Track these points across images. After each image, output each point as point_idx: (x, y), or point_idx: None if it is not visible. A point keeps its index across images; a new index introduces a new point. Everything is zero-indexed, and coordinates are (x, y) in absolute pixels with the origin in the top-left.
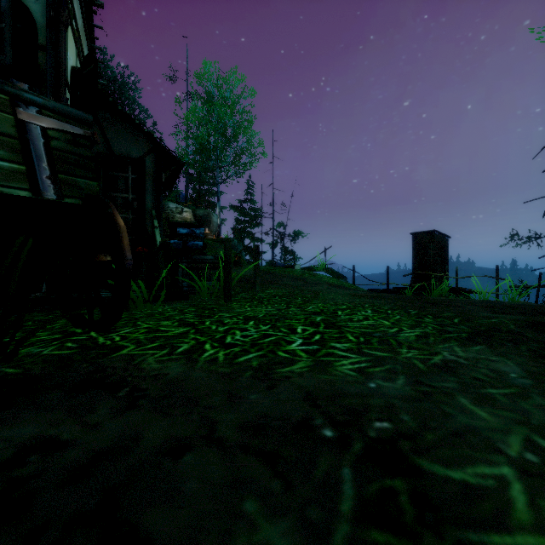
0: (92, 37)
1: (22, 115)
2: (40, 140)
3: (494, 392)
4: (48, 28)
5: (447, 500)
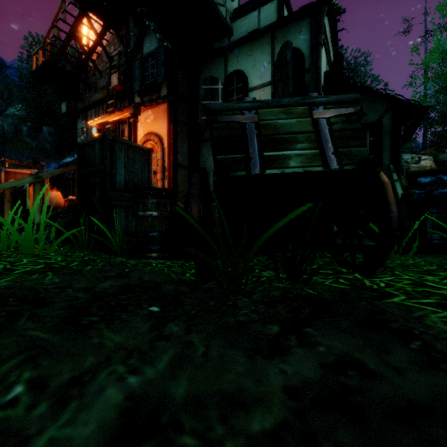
0: (336, 42)
1: (315, 115)
2: (326, 128)
3: None
4: (311, 54)
5: None
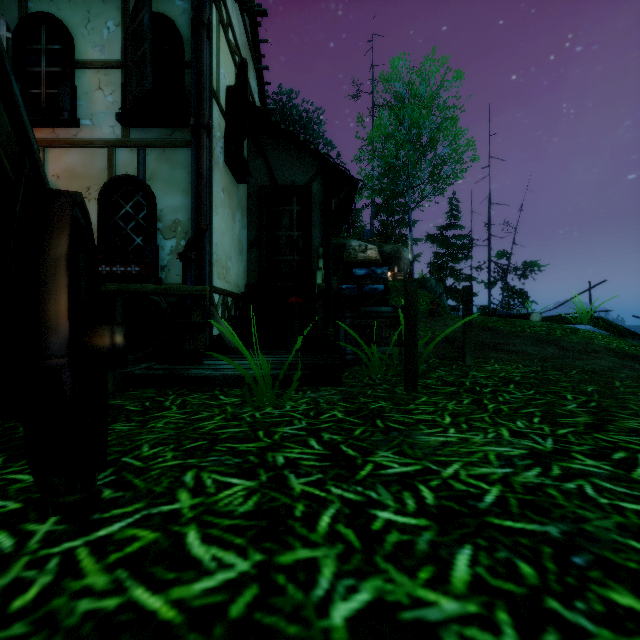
0: (258, 57)
1: None
2: None
3: None
4: (193, 38)
5: None
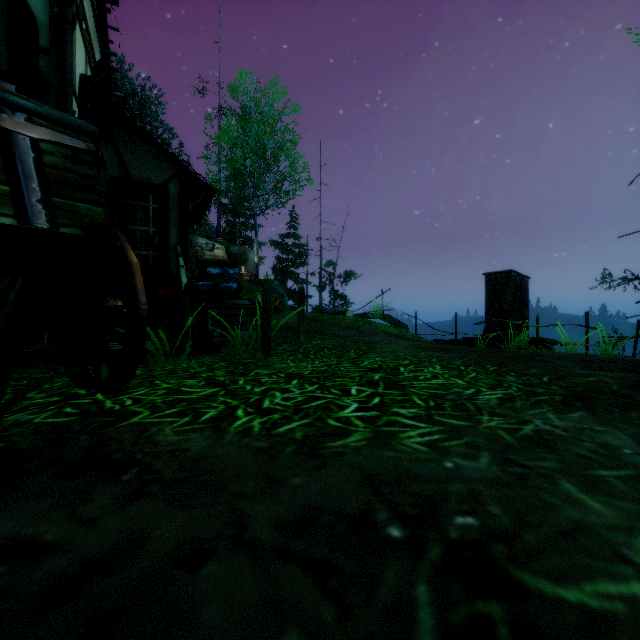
0: (105, 41)
1: (6, 122)
2: (29, 155)
3: (606, 475)
4: (52, 27)
5: (563, 634)
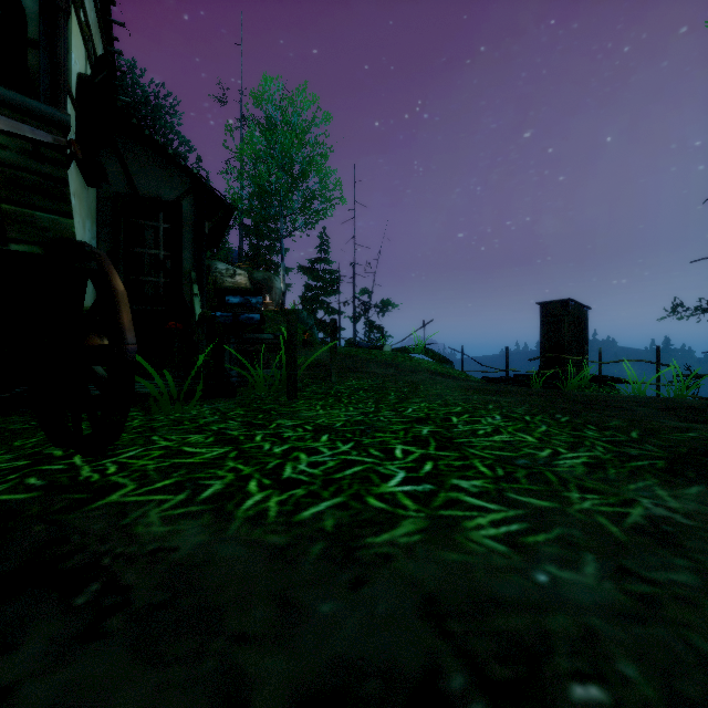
0: (110, 38)
1: None
2: None
3: None
4: (42, 16)
5: None
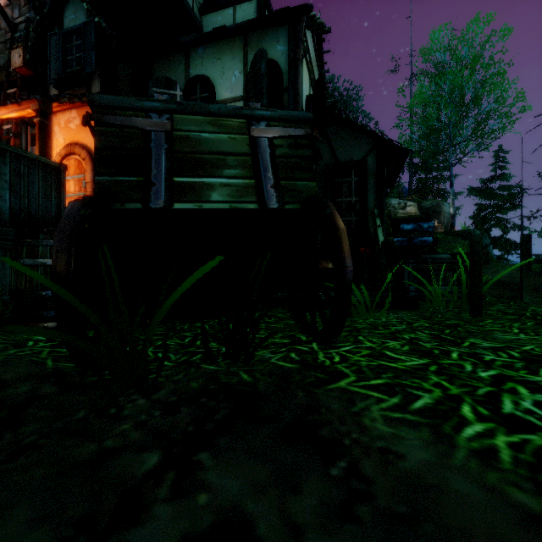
0: (322, 64)
1: (254, 132)
2: (267, 152)
3: None
4: (290, 70)
5: None
